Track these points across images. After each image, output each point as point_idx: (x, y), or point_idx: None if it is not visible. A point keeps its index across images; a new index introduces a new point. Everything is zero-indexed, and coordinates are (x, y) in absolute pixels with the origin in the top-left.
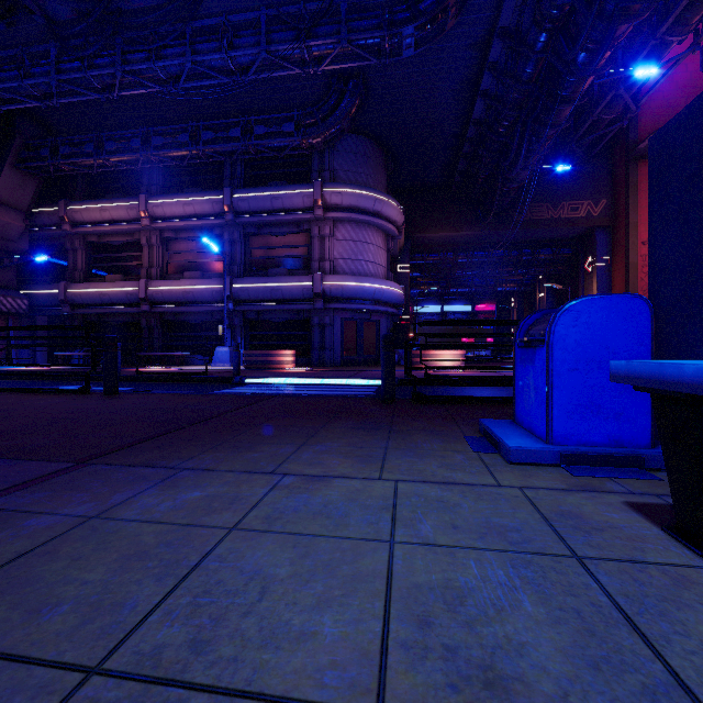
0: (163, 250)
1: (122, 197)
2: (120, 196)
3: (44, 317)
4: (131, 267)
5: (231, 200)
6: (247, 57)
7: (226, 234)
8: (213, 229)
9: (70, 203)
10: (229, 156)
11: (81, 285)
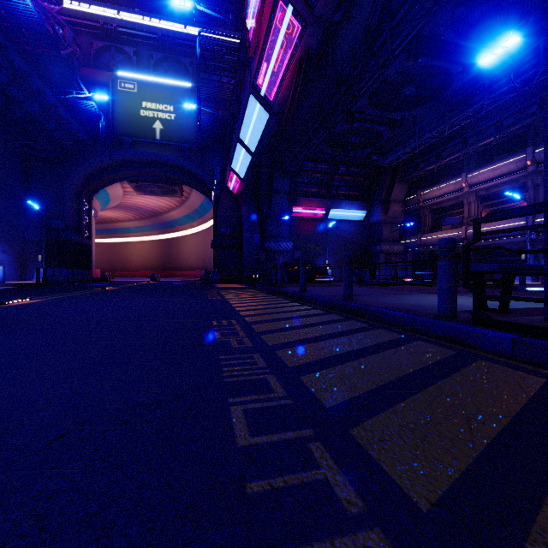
0: (477, 204)
1: (451, 177)
2: (449, 177)
3: (410, 254)
4: (456, 219)
5: (532, 155)
6: (529, 75)
7: (529, 181)
8: (518, 180)
9: (422, 190)
10: (528, 126)
11: (428, 234)
